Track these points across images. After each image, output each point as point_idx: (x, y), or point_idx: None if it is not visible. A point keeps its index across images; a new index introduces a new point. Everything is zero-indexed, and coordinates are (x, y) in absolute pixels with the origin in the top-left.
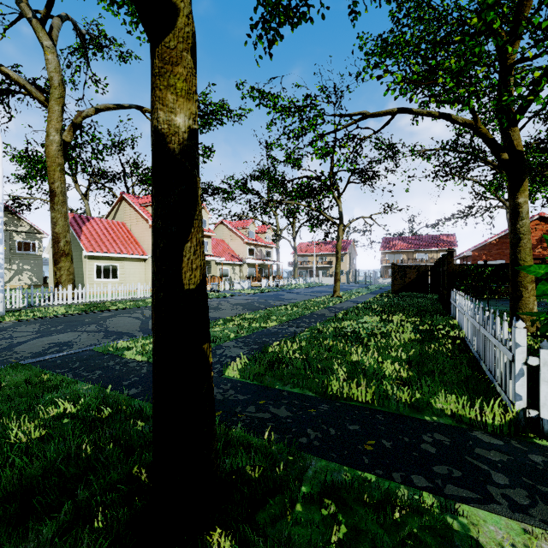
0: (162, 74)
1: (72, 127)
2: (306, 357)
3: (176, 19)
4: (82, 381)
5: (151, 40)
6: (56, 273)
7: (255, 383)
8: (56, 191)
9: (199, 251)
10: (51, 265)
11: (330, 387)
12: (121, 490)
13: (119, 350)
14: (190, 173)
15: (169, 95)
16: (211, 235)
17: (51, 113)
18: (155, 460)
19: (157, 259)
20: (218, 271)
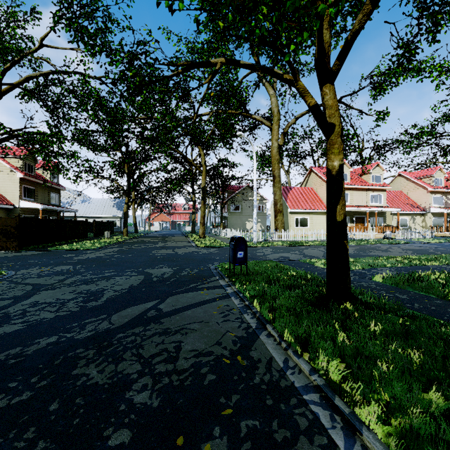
0: (329, 149)
1: (283, 135)
2: (447, 281)
3: (334, 129)
4: (297, 269)
5: (326, 138)
6: (275, 223)
7: (392, 286)
8: (275, 175)
9: (343, 208)
10: (271, 218)
11: (449, 294)
12: (316, 291)
13: (311, 262)
14: (339, 180)
15: (332, 156)
16: (385, 188)
17: (273, 131)
18: (327, 276)
19: (328, 211)
20: (394, 221)
